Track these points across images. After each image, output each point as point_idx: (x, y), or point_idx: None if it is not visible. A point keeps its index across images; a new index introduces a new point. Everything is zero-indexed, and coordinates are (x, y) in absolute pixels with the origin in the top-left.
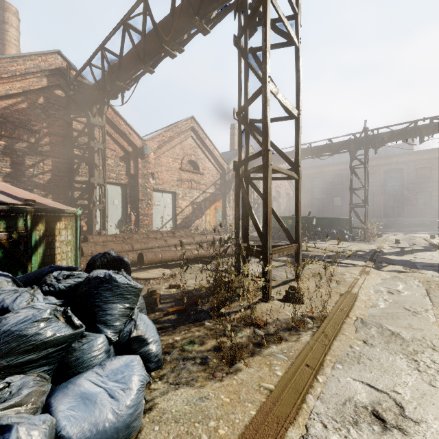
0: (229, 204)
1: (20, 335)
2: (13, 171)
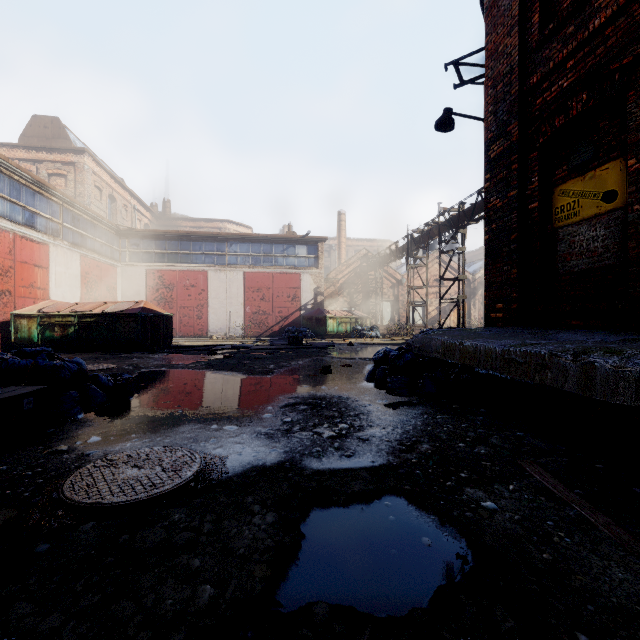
0: (474, 306)
1: (366, 328)
2: (350, 300)
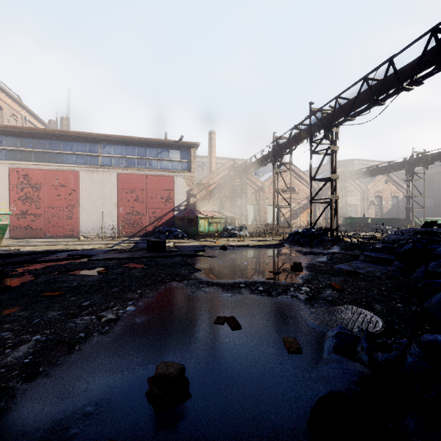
0: (319, 209)
1: (235, 228)
2: (220, 204)
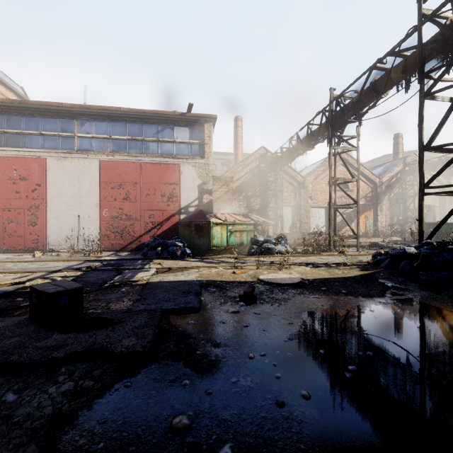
0: (381, 212)
1: (270, 240)
2: (247, 205)
